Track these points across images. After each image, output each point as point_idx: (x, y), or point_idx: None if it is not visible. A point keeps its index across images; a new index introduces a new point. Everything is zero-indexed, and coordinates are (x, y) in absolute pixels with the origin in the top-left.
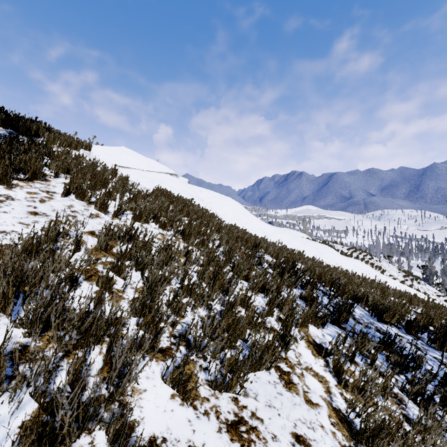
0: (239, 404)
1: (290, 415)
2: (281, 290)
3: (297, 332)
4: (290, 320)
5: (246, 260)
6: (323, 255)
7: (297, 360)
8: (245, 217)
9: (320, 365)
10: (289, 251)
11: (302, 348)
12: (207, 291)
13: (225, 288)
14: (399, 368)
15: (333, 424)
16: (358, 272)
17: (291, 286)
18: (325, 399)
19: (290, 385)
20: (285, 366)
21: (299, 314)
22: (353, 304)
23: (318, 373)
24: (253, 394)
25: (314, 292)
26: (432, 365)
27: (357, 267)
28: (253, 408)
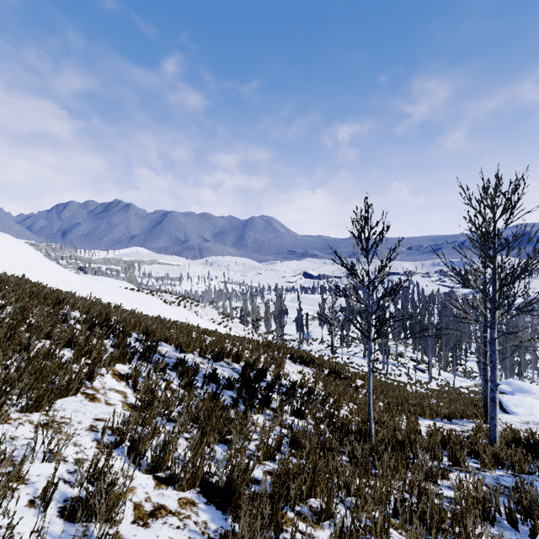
0: (50, 415)
1: (93, 412)
2: (91, 341)
3: (105, 370)
4: (97, 360)
5: (47, 318)
6: (146, 306)
7: (102, 386)
8: (39, 265)
9: (122, 385)
10: (104, 304)
11: (108, 379)
12: (2, 351)
13: (25, 344)
14: (182, 375)
15: (125, 410)
16: (179, 318)
17: (103, 337)
18: (122, 401)
19: (94, 399)
20: (91, 391)
21: (109, 357)
22: (157, 341)
23: (120, 390)
24: (62, 409)
25: (128, 340)
26: (208, 371)
27: (179, 315)
28: (63, 415)
